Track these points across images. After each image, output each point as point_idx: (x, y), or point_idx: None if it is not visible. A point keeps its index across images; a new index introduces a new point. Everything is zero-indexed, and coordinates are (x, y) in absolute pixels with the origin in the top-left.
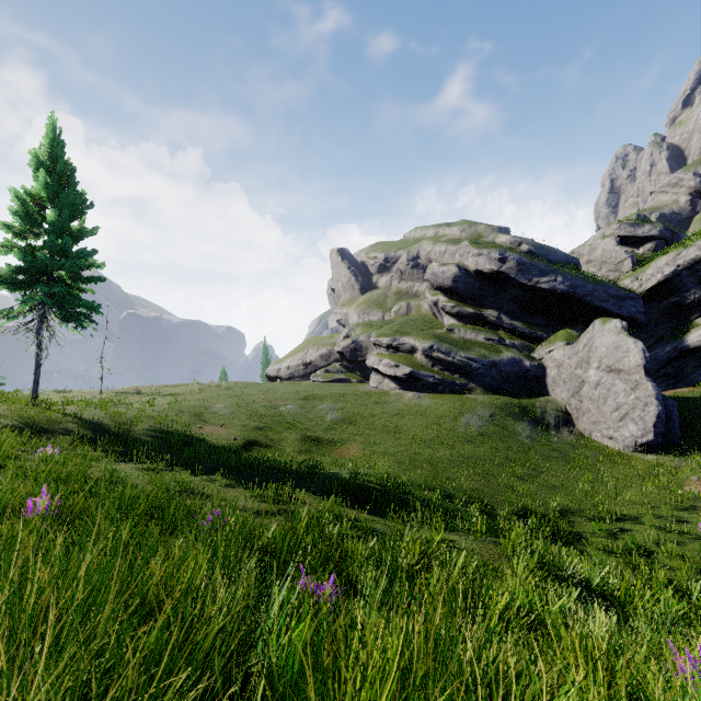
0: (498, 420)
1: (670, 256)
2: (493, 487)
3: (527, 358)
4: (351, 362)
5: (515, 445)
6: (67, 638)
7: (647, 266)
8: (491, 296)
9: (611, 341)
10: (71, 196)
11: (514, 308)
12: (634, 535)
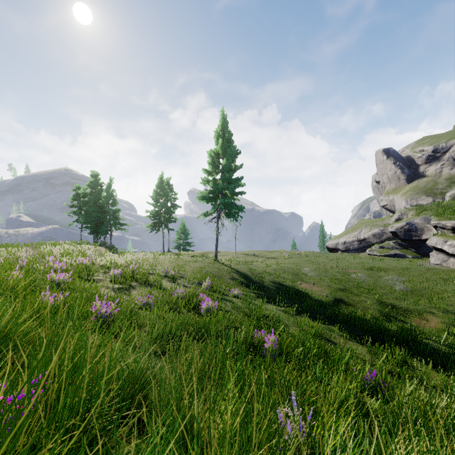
0: None
1: None
2: None
3: None
4: (404, 240)
5: None
6: None
7: None
8: None
9: None
10: (232, 149)
11: None
12: None
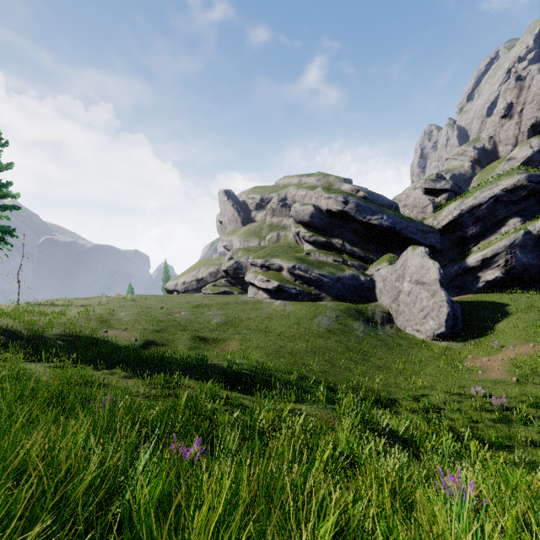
0: (342, 320)
1: (457, 203)
2: (336, 369)
3: (362, 275)
4: (233, 278)
5: (353, 338)
6: None
7: (443, 210)
8: (337, 229)
9: (418, 262)
10: None
11: (354, 238)
12: (430, 397)
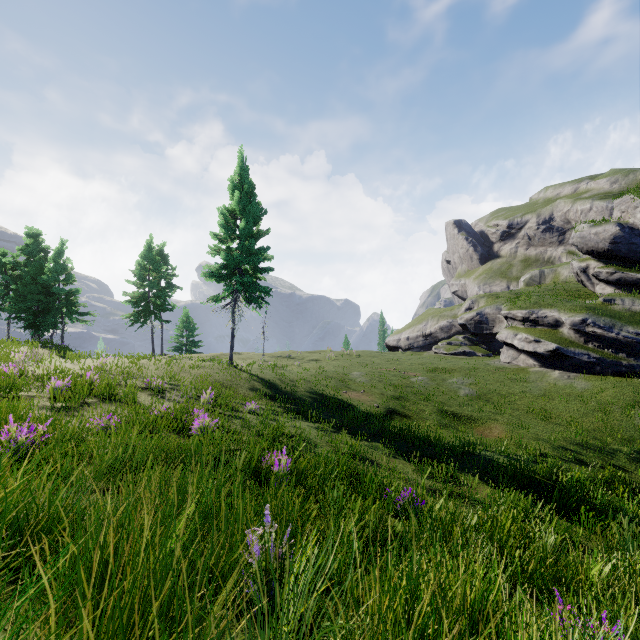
0: None
1: None
2: None
3: None
4: (474, 334)
5: None
6: None
7: None
8: None
9: None
10: (254, 207)
11: None
12: None
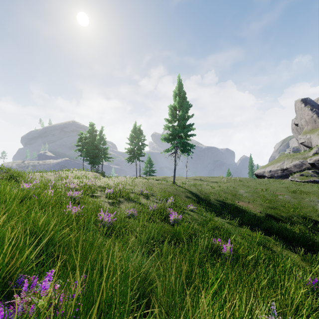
0: None
1: None
2: None
3: None
4: None
5: None
6: None
7: None
8: None
9: None
10: (186, 104)
11: None
12: None
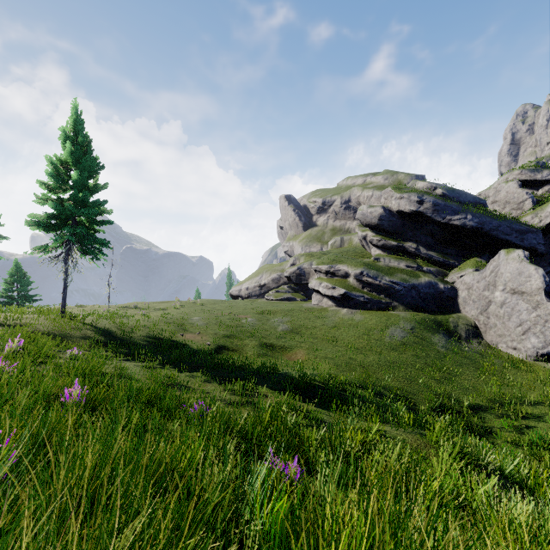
0: (418, 332)
1: None
2: (415, 387)
3: (441, 282)
4: (296, 284)
5: (432, 353)
6: (113, 505)
7: (546, 205)
8: (410, 231)
9: (515, 268)
10: (89, 161)
11: (430, 241)
12: (539, 431)
